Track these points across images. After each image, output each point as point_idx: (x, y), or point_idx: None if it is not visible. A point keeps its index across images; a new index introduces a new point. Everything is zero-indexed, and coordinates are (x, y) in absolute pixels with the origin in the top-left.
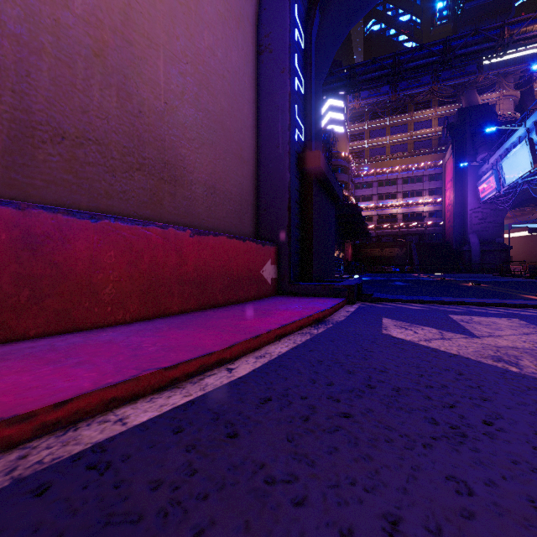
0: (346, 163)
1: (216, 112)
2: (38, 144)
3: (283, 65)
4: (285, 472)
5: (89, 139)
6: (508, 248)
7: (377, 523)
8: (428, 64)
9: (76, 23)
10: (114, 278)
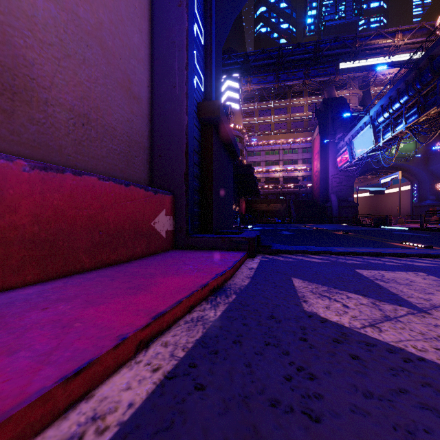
0: (241, 134)
1: (91, 22)
2: None
3: None
4: None
5: None
6: (357, 205)
7: None
8: (303, 59)
9: None
10: None
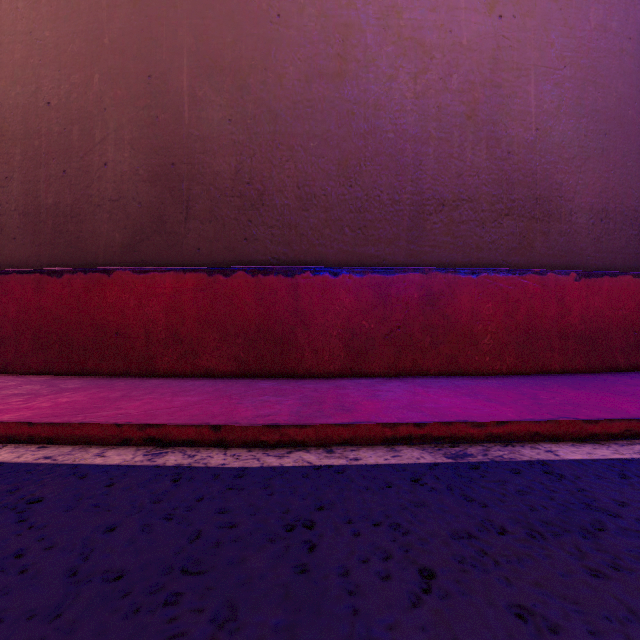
0: None
1: (609, 106)
2: (426, 217)
3: None
4: None
5: (462, 200)
6: None
7: None
8: None
9: (453, 99)
10: (491, 330)
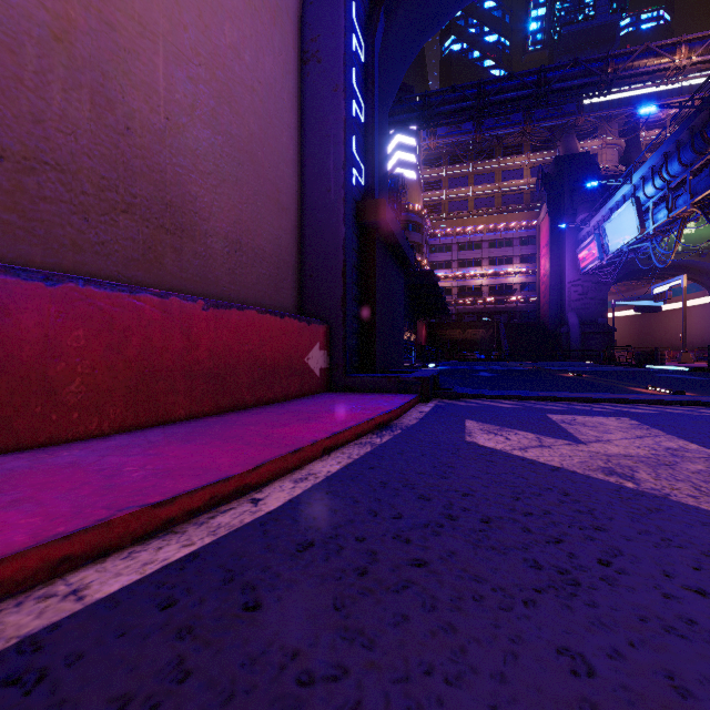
0: (419, 218)
1: (243, 137)
2: None
3: (336, 80)
4: (330, 663)
5: (45, 163)
6: (612, 330)
7: None
8: (519, 98)
9: None
10: (84, 370)
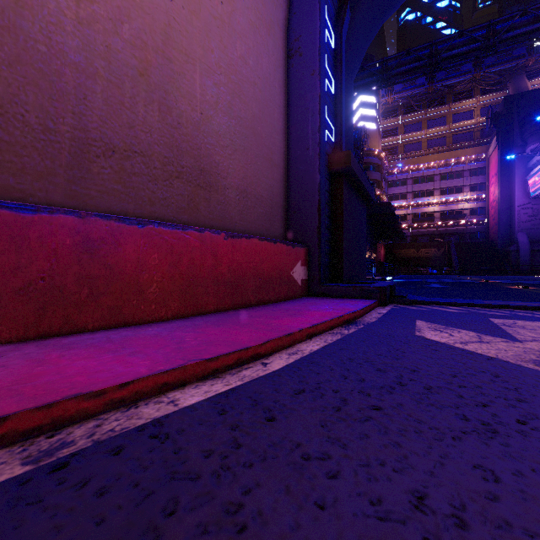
0: (379, 160)
1: (248, 118)
2: (93, 159)
3: (313, 67)
4: (320, 451)
5: (135, 152)
6: None
7: (405, 497)
8: (469, 51)
9: (124, 47)
10: (157, 279)
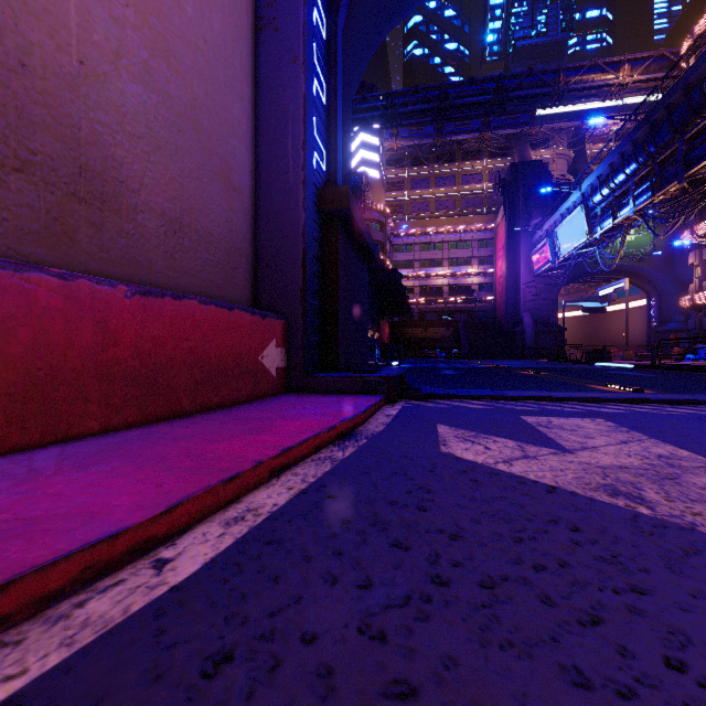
0: (383, 217)
1: (184, 100)
2: None
3: (294, 51)
4: None
5: None
6: (563, 330)
7: None
8: (479, 103)
9: None
10: None
